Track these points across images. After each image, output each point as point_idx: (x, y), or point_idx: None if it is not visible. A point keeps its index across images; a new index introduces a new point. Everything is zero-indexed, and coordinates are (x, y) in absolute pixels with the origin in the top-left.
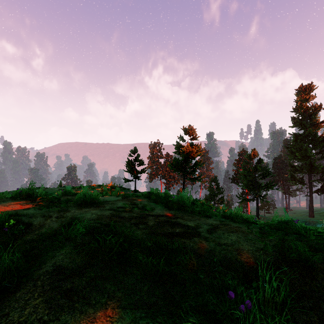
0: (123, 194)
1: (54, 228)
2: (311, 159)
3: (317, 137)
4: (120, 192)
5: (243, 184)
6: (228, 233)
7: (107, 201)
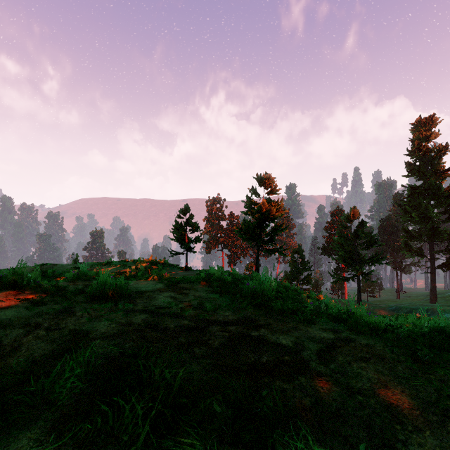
0: (168, 277)
1: (36, 355)
2: (433, 221)
3: (441, 190)
4: (163, 274)
5: (339, 256)
6: (356, 362)
7: (140, 292)
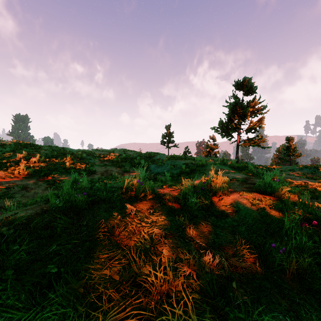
0: None
1: None
2: None
3: None
4: None
5: None
6: None
7: None
